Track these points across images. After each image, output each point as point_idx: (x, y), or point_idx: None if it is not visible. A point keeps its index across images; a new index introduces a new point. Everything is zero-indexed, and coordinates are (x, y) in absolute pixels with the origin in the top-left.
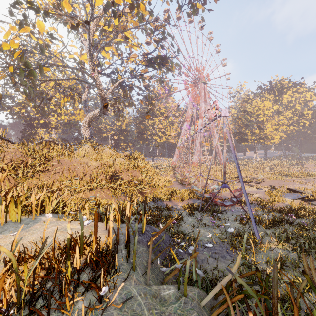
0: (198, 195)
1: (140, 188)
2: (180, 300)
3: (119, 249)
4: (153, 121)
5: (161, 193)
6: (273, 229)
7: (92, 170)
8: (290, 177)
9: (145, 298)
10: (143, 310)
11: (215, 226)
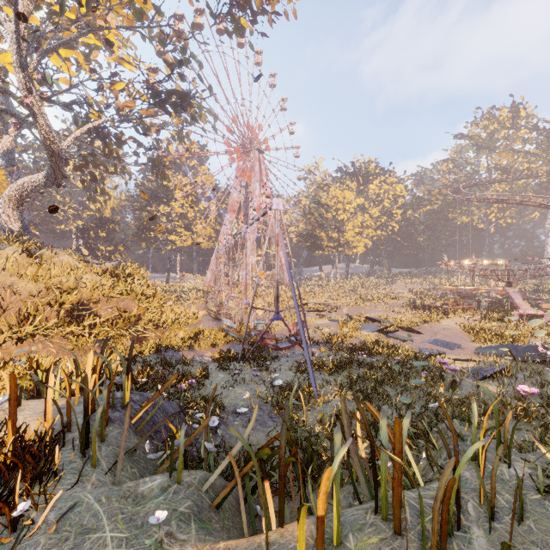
0: (241, 336)
1: (135, 330)
2: (169, 491)
3: (69, 439)
4: (169, 207)
5: (176, 338)
6: (337, 374)
7: (24, 300)
8: (374, 303)
9: (109, 503)
10: (100, 521)
11: (259, 381)
